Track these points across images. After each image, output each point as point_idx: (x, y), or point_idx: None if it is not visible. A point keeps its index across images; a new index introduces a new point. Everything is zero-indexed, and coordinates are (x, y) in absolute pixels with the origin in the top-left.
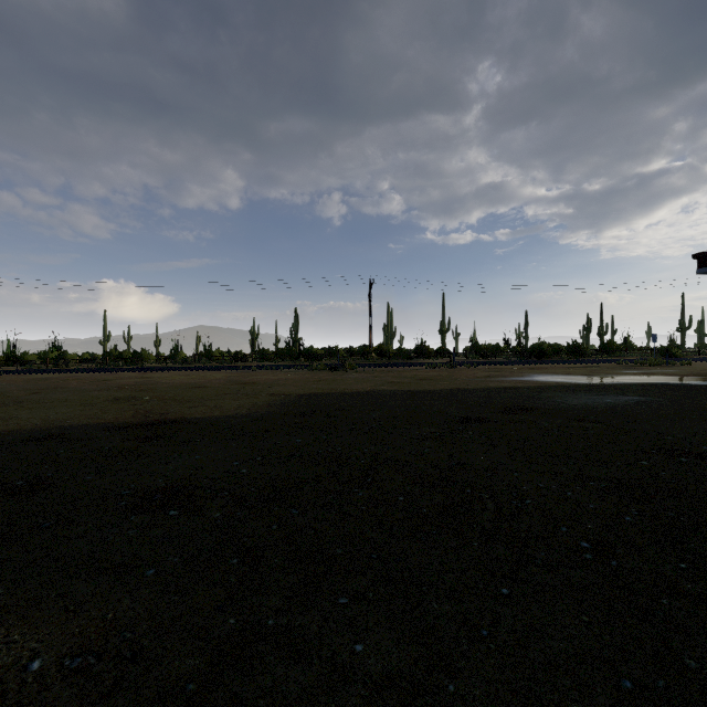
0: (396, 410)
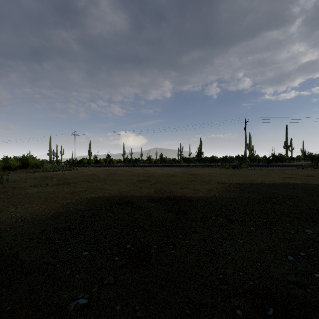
0: None
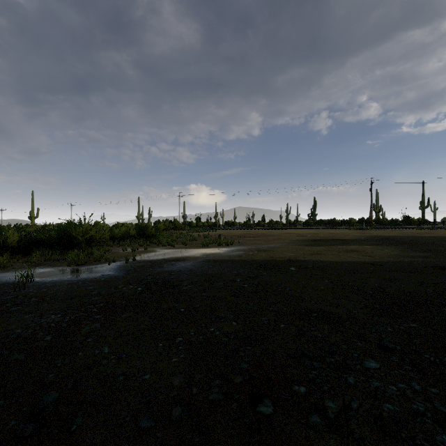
0: (413, 239)
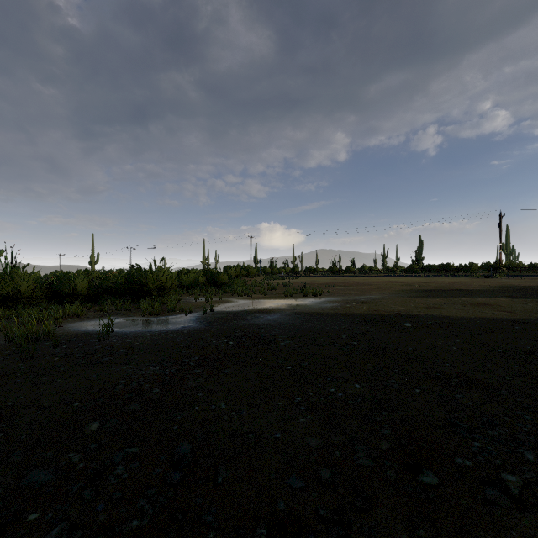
0: None
